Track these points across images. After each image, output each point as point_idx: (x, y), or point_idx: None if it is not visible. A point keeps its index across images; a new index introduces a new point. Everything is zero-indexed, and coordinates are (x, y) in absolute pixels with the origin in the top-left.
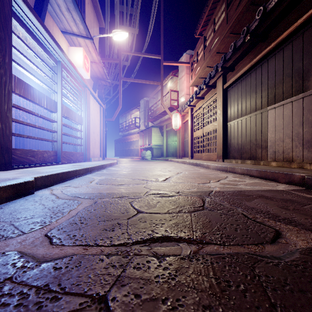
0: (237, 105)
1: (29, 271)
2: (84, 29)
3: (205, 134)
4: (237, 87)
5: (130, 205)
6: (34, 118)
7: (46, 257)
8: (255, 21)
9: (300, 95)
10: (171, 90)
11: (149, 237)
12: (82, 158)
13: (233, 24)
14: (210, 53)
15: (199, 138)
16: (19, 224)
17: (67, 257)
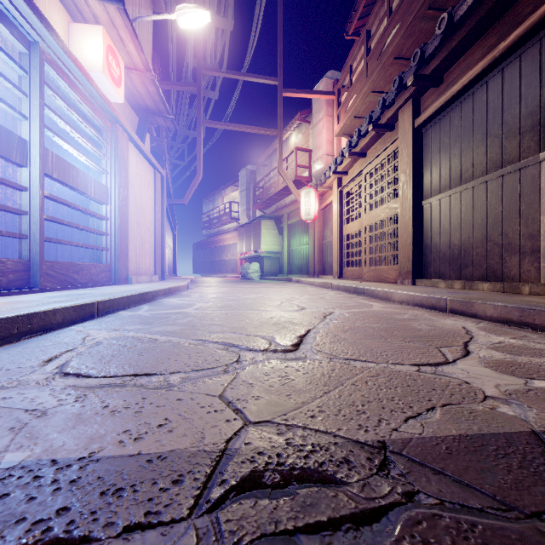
0: (449, 159)
1: None
2: None
3: (369, 227)
4: (449, 121)
5: None
6: (17, 194)
7: None
8: None
9: None
10: (298, 148)
11: None
12: (106, 276)
13: None
14: (381, 60)
15: (355, 237)
16: None
17: None
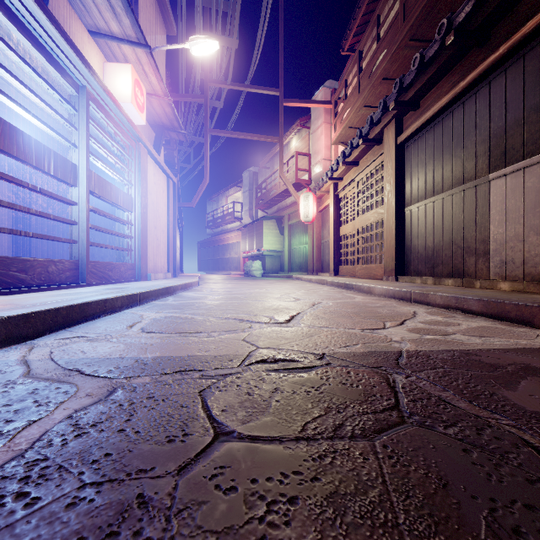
0: (425, 173)
1: None
2: (131, 25)
3: (361, 230)
4: (425, 140)
5: (200, 405)
6: (47, 200)
7: None
8: (466, 4)
9: None
10: (298, 152)
11: None
12: (131, 274)
13: (416, 21)
14: (370, 81)
15: (350, 238)
16: None
17: None
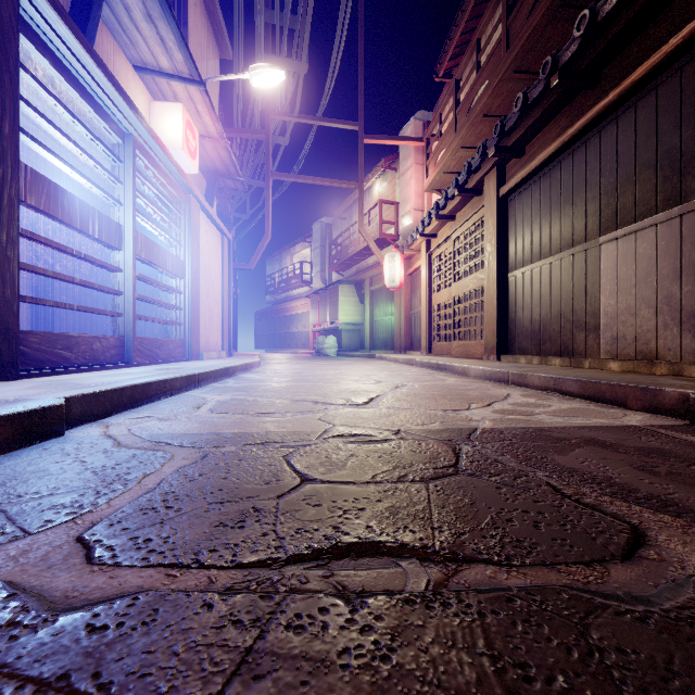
0: (531, 232)
1: (25, 636)
2: (184, 60)
3: (458, 298)
4: (531, 194)
5: (285, 464)
6: (74, 262)
7: (72, 598)
8: (572, 42)
9: (675, 210)
10: (382, 200)
11: (327, 545)
12: (181, 352)
13: (521, 51)
14: (469, 118)
15: (445, 308)
16: (19, 509)
17: (123, 597)
